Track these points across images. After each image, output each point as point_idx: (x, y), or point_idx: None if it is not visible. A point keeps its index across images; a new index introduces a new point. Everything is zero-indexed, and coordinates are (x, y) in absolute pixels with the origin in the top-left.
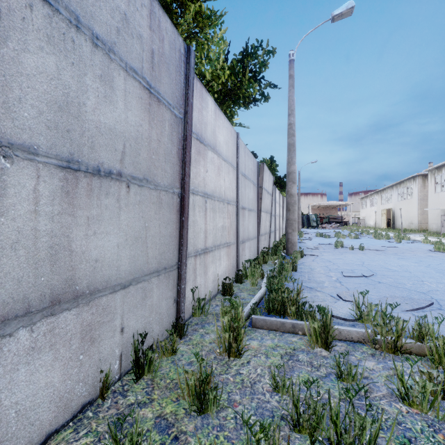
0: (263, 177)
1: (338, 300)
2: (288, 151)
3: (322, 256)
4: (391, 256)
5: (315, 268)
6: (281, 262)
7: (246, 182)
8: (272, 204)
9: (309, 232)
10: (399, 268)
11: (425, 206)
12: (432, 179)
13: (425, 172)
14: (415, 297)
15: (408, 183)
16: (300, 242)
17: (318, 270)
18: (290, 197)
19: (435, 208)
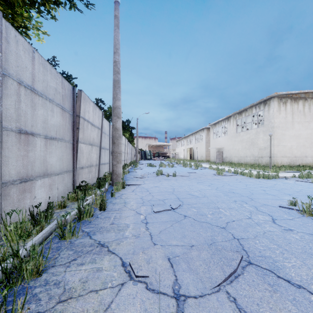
0: (81, 106)
1: (128, 275)
2: (113, 87)
3: (144, 184)
4: (193, 181)
5: (129, 202)
6: (79, 204)
7: (38, 100)
8: (101, 138)
9: (143, 163)
10: (199, 193)
11: (208, 147)
12: (212, 131)
13: (208, 126)
14: (220, 240)
15: (200, 132)
16: (132, 171)
17: (130, 205)
18: (115, 130)
19: (213, 147)
